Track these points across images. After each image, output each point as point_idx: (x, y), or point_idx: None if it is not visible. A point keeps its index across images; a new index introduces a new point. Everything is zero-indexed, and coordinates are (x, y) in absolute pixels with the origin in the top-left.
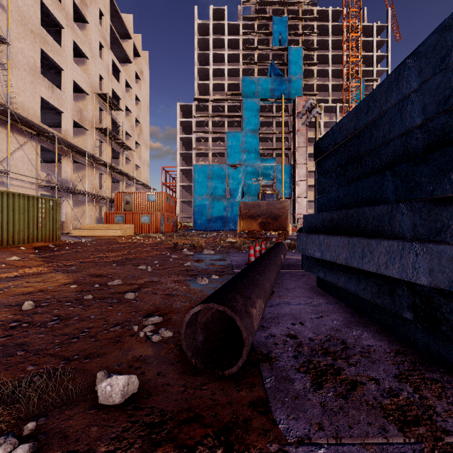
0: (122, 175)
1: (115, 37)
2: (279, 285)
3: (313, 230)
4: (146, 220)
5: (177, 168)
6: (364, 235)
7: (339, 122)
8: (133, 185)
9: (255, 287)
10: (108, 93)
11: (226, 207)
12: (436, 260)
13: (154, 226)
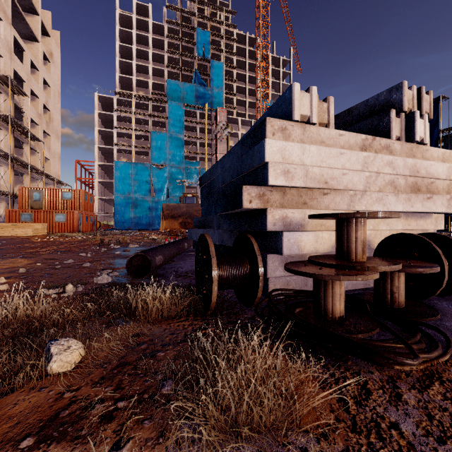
0: (27, 168)
1: (17, 10)
2: (179, 259)
3: (196, 226)
4: (61, 219)
5: (95, 163)
6: (208, 228)
7: (206, 172)
8: (40, 179)
9: (159, 251)
10: (9, 73)
11: (151, 207)
12: (219, 235)
13: (71, 225)
